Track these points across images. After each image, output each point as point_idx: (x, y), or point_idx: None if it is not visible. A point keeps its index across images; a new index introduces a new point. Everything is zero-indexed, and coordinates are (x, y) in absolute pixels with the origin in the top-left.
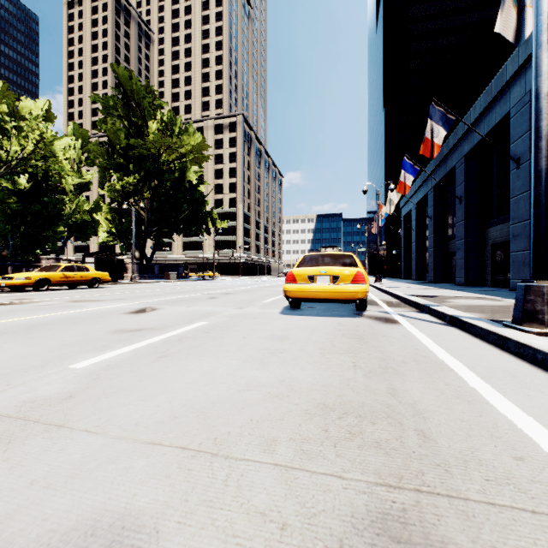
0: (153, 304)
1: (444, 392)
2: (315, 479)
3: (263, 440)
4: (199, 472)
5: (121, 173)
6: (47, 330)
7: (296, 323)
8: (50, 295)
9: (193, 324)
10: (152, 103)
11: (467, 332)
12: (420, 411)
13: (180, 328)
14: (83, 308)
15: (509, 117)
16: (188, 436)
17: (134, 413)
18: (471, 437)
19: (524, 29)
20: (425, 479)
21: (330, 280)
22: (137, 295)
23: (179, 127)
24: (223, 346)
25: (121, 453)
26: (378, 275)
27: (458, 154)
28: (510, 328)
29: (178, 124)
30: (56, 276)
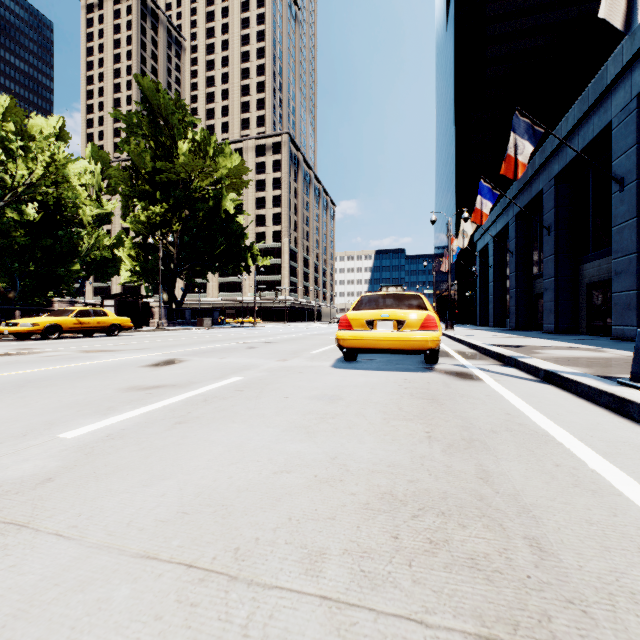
0: (179, 355)
1: (556, 477)
2: (383, 625)
3: (305, 553)
4: (206, 609)
5: (146, 202)
6: (44, 386)
7: (352, 379)
8: (60, 344)
9: (224, 380)
10: (183, 119)
11: (570, 392)
12: (528, 506)
13: (207, 385)
14: (95, 360)
15: (609, 129)
16: (198, 544)
17: (129, 507)
18: (609, 552)
19: (636, 13)
20: (555, 629)
21: (393, 326)
22: (162, 345)
23: (214, 147)
24: (259, 409)
25: (97, 573)
26: (448, 321)
27: (546, 176)
28: (628, 387)
29: (213, 144)
30: (68, 321)
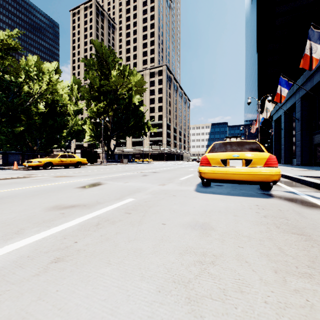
0: (103, 180)
1: None
2: None
3: None
4: None
5: (96, 101)
6: (4, 203)
7: (213, 203)
8: (49, 172)
9: (120, 202)
10: (114, 60)
11: None
12: None
13: (107, 206)
14: (55, 182)
15: None
16: None
17: None
18: None
19: None
20: None
21: (242, 163)
22: (98, 173)
23: (128, 72)
24: (138, 240)
25: None
26: None
27: None
28: None
29: (128, 70)
30: (55, 160)
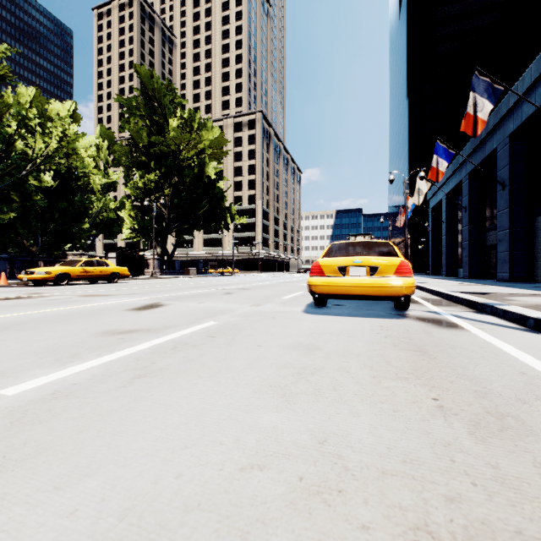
0: (163, 299)
1: None
2: None
3: None
4: None
5: (142, 170)
6: (26, 329)
7: (325, 325)
8: (66, 290)
9: (197, 325)
10: (173, 101)
11: None
12: None
13: (181, 330)
14: (87, 303)
15: None
16: None
17: None
18: None
19: None
20: None
21: (366, 272)
22: (151, 290)
23: (198, 123)
24: (230, 359)
25: None
26: None
27: (500, 135)
28: None
29: (197, 120)
30: (75, 270)
